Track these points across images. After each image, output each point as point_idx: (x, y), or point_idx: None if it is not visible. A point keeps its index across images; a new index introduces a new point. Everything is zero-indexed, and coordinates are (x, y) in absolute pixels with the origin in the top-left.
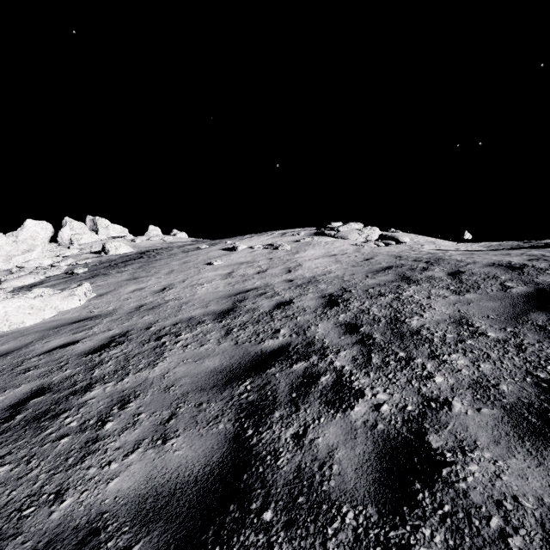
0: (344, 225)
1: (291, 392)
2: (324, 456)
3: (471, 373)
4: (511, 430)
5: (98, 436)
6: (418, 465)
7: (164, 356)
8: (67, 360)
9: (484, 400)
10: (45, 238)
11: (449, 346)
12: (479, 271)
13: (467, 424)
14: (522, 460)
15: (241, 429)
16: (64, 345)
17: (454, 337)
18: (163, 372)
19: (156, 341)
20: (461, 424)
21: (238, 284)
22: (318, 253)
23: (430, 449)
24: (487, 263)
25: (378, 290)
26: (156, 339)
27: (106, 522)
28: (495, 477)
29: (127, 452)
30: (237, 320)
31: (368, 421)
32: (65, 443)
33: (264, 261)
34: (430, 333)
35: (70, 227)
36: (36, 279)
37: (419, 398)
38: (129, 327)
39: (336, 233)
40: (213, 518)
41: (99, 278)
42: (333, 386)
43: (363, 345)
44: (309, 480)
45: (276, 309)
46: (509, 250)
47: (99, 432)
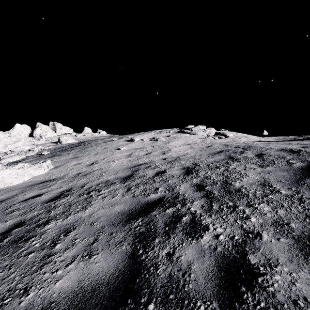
0: (195, 127)
1: (165, 226)
2: (185, 268)
3: (272, 216)
4: (299, 252)
5: (51, 252)
6: (243, 275)
7: (91, 203)
8: (35, 205)
9: (281, 233)
10: (26, 134)
11: (258, 199)
12: (273, 154)
13: (271, 249)
14: (308, 273)
15: (136, 249)
16: (34, 196)
17: (261, 193)
18: (90, 213)
19: (87, 194)
20: (268, 248)
21: (135, 161)
22: (180, 143)
23: (250, 265)
24: (278, 149)
25: (215, 164)
26: (87, 193)
27: (53, 309)
28: (291, 284)
29: (68, 263)
30: (134, 182)
31: (211, 245)
32: (31, 257)
33: (149, 147)
34: (247, 190)
35: (40, 128)
36: (20, 158)
37: (242, 231)
38: (72, 186)
39: (190, 131)
40: (118, 308)
41: (56, 157)
42: (190, 223)
43: (207, 198)
44: (176, 284)
45: (156, 176)
46: (290, 141)
47: (51, 250)
